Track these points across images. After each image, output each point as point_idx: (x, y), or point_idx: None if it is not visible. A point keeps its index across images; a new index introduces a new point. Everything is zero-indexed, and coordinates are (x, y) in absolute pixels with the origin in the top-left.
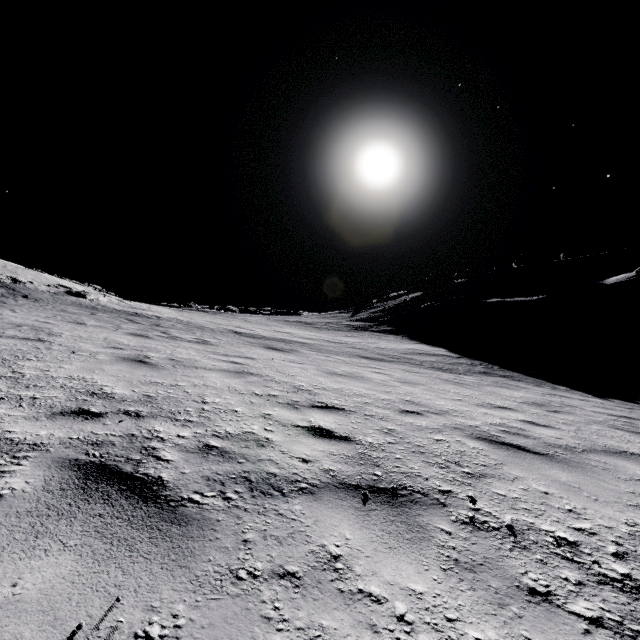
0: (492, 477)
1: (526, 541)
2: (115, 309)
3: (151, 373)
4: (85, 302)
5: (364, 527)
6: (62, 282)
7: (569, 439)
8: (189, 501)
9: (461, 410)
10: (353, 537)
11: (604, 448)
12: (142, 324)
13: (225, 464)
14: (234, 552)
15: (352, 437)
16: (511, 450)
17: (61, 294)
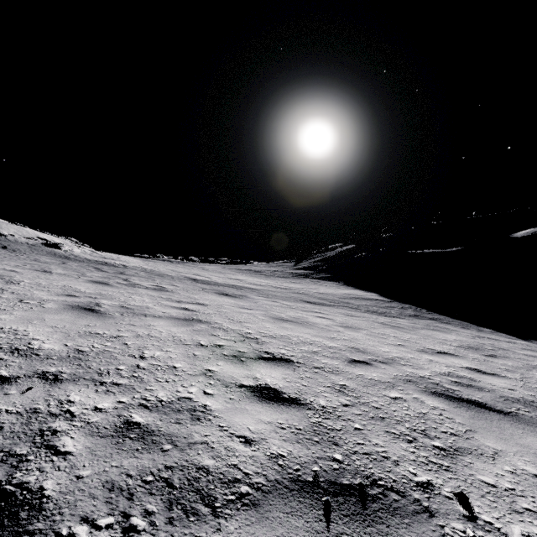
0: (469, 453)
1: None
2: (86, 259)
3: (95, 322)
4: (59, 252)
5: None
6: (42, 235)
7: (522, 390)
8: None
9: (407, 357)
10: None
11: None
12: (107, 272)
13: (143, 455)
14: None
15: (302, 399)
16: (473, 409)
17: (38, 245)
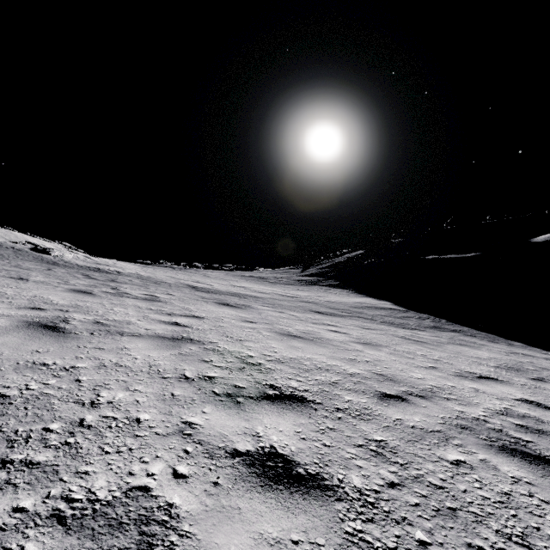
0: None
1: None
2: (77, 265)
3: (48, 347)
4: (47, 258)
5: None
6: (31, 239)
7: None
8: None
9: (447, 387)
10: None
11: None
12: (96, 279)
13: None
14: None
15: (327, 476)
16: None
17: (25, 250)
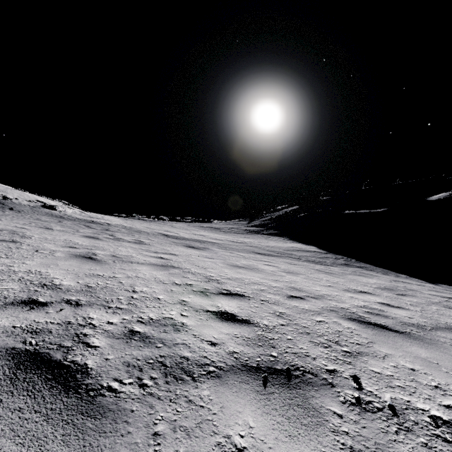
0: (367, 355)
1: (408, 422)
2: (77, 218)
3: (95, 267)
4: (55, 213)
5: (265, 413)
6: (40, 199)
7: (418, 318)
8: (108, 390)
9: (333, 295)
10: (256, 425)
11: (446, 326)
12: (95, 229)
13: (145, 349)
14: (143, 449)
15: (251, 320)
16: (377, 329)
17: (38, 207)
